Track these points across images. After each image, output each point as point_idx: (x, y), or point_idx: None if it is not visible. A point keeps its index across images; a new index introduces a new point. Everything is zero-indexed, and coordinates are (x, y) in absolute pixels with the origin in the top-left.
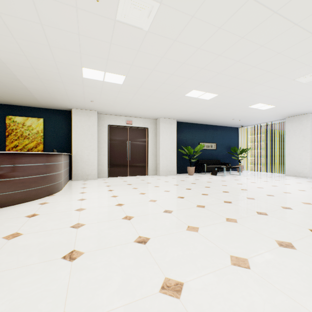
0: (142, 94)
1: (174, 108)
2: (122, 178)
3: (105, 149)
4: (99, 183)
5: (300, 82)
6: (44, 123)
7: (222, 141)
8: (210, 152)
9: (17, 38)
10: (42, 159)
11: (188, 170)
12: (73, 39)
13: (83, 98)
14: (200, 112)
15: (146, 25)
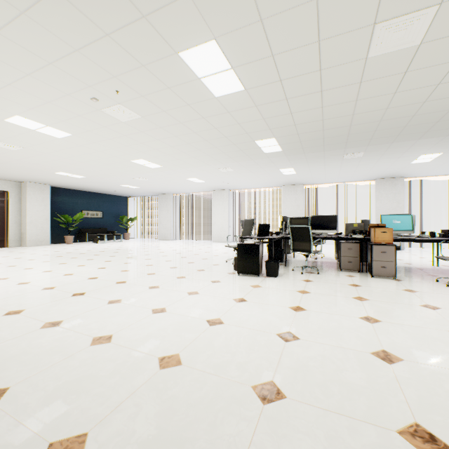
0: (4, 166)
1: (45, 178)
2: None
3: None
4: None
5: (139, 180)
6: None
7: (110, 209)
8: (96, 220)
9: None
10: None
11: (67, 239)
12: None
13: None
14: (77, 183)
15: (14, 149)
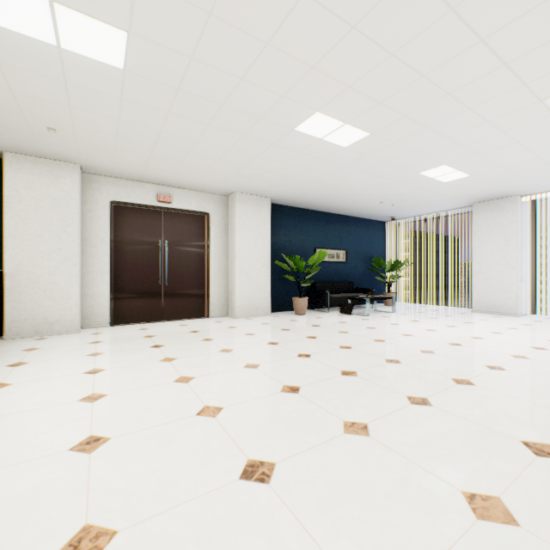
0: (188, 115)
1: (267, 169)
2: (144, 328)
3: (102, 259)
4: (76, 344)
5: (549, 111)
6: None
7: (357, 246)
8: (335, 267)
9: None
10: None
11: (296, 304)
12: None
13: (19, 115)
14: (321, 181)
15: None
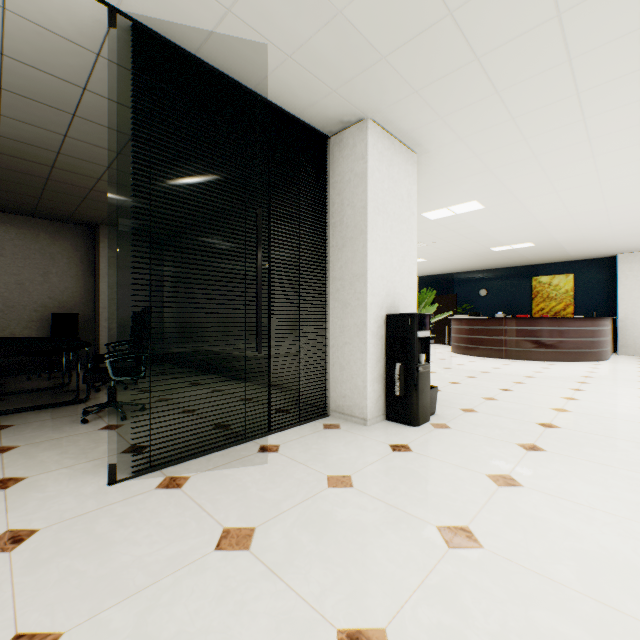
0: None
1: None
2: None
3: None
4: None
5: None
6: (573, 279)
7: None
8: None
9: (581, 230)
10: (590, 323)
11: None
12: (636, 218)
13: (638, 243)
14: None
15: None
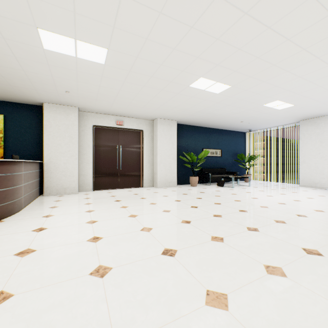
0: (134, 82)
1: (174, 106)
2: (110, 192)
3: (88, 155)
4: (78, 199)
5: None
6: (4, 120)
7: (228, 147)
8: (215, 159)
9: None
10: None
11: (191, 180)
12: None
13: (53, 86)
14: (205, 111)
15: None
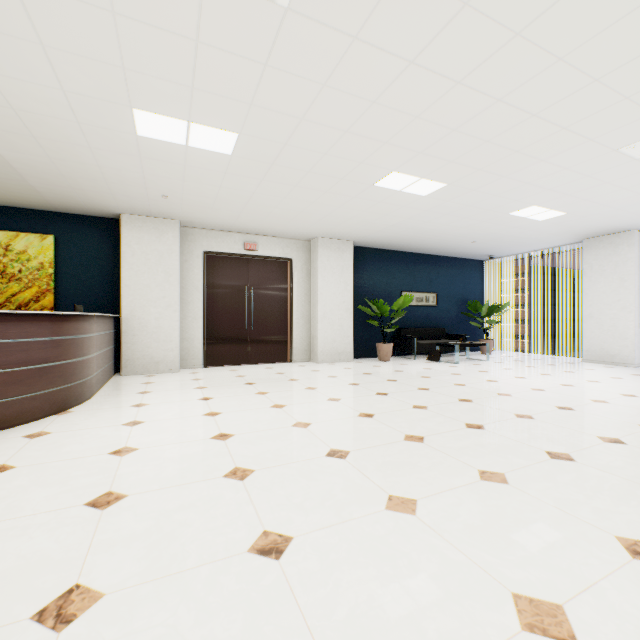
0: (278, 180)
1: (349, 216)
2: (234, 369)
3: (196, 305)
4: (181, 380)
5: (628, 157)
6: (56, 245)
7: (450, 288)
8: (424, 312)
9: None
10: (37, 327)
11: (380, 350)
12: (100, 27)
13: (143, 188)
14: (404, 225)
15: None
